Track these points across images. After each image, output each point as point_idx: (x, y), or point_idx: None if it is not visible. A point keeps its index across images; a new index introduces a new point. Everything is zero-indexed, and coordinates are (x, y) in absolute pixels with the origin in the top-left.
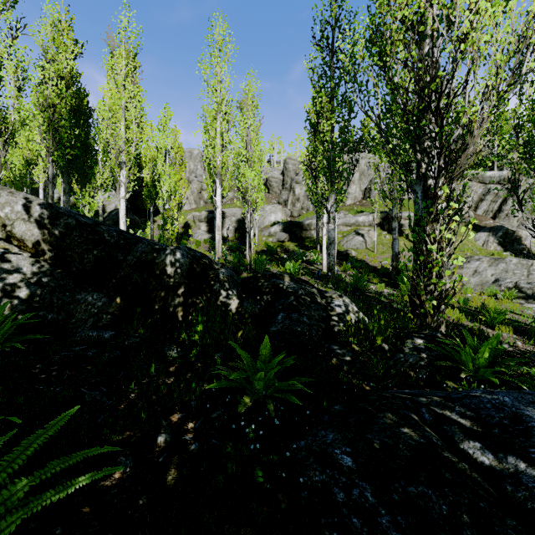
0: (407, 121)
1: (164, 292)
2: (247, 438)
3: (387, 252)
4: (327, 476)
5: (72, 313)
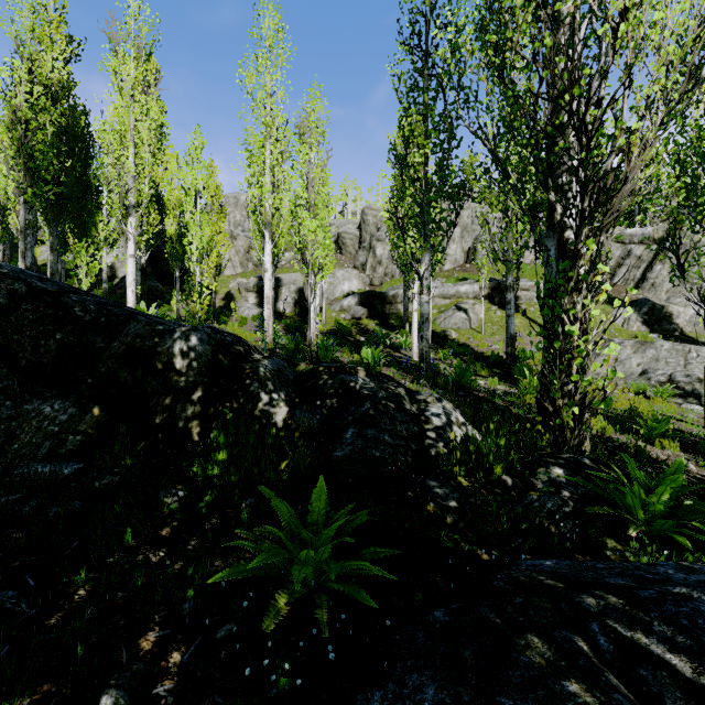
0: (536, 145)
1: (170, 397)
2: (275, 690)
3: (498, 334)
4: None
5: (14, 435)
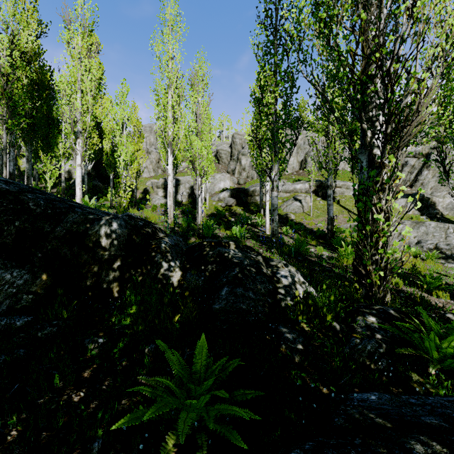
0: (353, 89)
1: (97, 266)
2: None
3: (321, 216)
4: None
5: None
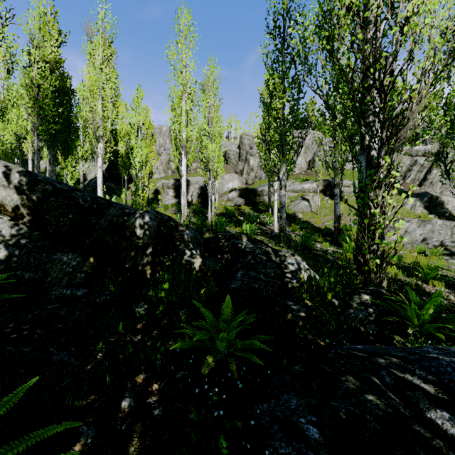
0: (353, 98)
1: (133, 252)
2: (211, 401)
3: (329, 215)
4: (293, 450)
5: (48, 272)
